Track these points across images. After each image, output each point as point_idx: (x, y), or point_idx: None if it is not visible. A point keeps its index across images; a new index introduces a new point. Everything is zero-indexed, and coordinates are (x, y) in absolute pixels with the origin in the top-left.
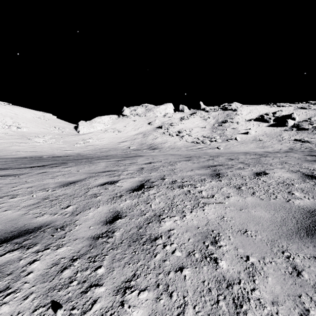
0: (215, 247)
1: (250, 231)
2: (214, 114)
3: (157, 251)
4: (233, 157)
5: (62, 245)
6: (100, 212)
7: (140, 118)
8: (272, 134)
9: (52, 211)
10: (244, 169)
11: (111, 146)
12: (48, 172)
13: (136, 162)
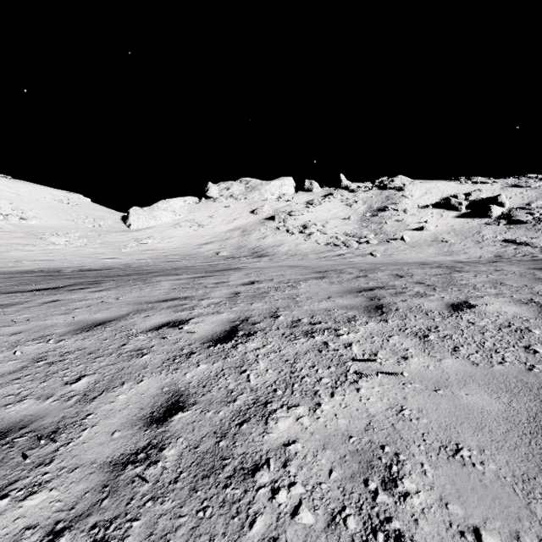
0: (393, 496)
1: (467, 450)
2: (364, 196)
3: (256, 506)
4: (401, 271)
5: (41, 486)
6: (143, 392)
7: (237, 202)
8: (465, 230)
9: (44, 390)
10: (427, 296)
11: (185, 251)
12: (61, 301)
13: (227, 281)
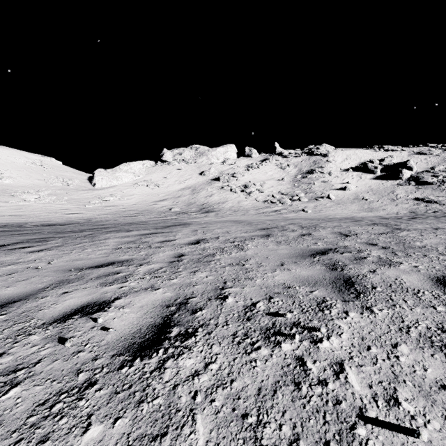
0: None
1: None
2: (295, 160)
3: None
4: (343, 229)
5: None
6: None
7: (188, 165)
8: (381, 190)
9: None
10: (395, 263)
11: (142, 207)
12: None
13: (173, 240)
